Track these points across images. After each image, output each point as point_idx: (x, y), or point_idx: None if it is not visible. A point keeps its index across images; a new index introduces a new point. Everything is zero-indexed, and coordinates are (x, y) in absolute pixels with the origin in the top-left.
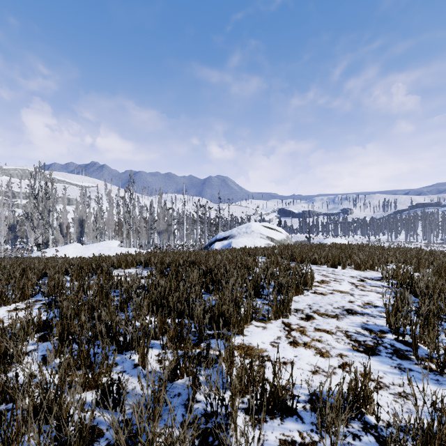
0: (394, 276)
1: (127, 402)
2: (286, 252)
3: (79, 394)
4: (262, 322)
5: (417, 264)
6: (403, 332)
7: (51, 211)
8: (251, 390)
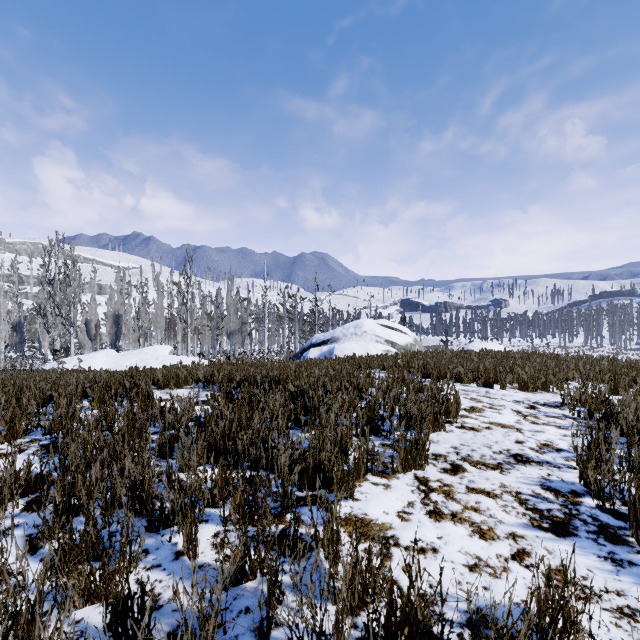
0: (582, 401)
1: (159, 626)
2: (414, 364)
3: (79, 609)
4: (383, 476)
5: (613, 382)
6: (613, 497)
7: (72, 303)
8: (368, 602)
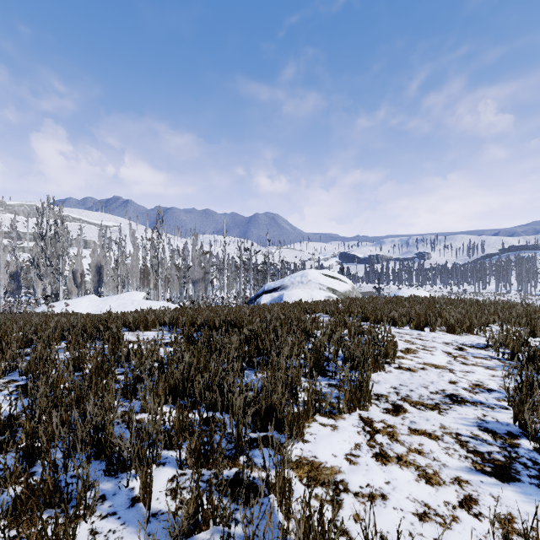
0: (506, 344)
1: None
2: (354, 309)
3: None
4: (330, 417)
5: (530, 325)
6: None
7: (61, 256)
8: None
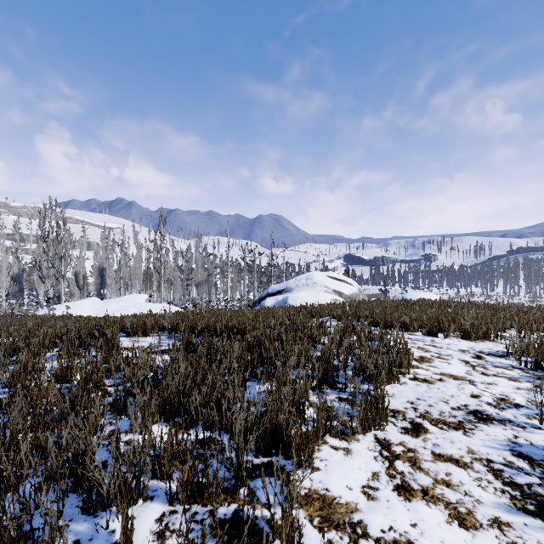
0: (529, 352)
1: None
2: (362, 313)
3: None
4: (342, 438)
5: None
6: None
7: (63, 258)
8: None
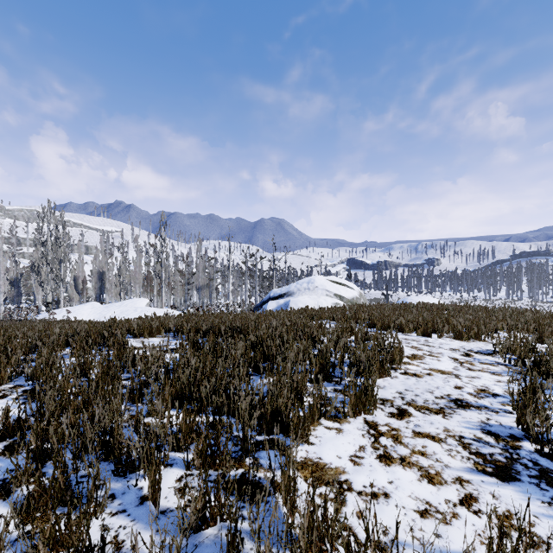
0: (513, 349)
1: None
2: (361, 315)
3: None
4: (335, 420)
5: (538, 332)
6: (551, 442)
7: (62, 262)
8: (324, 550)
